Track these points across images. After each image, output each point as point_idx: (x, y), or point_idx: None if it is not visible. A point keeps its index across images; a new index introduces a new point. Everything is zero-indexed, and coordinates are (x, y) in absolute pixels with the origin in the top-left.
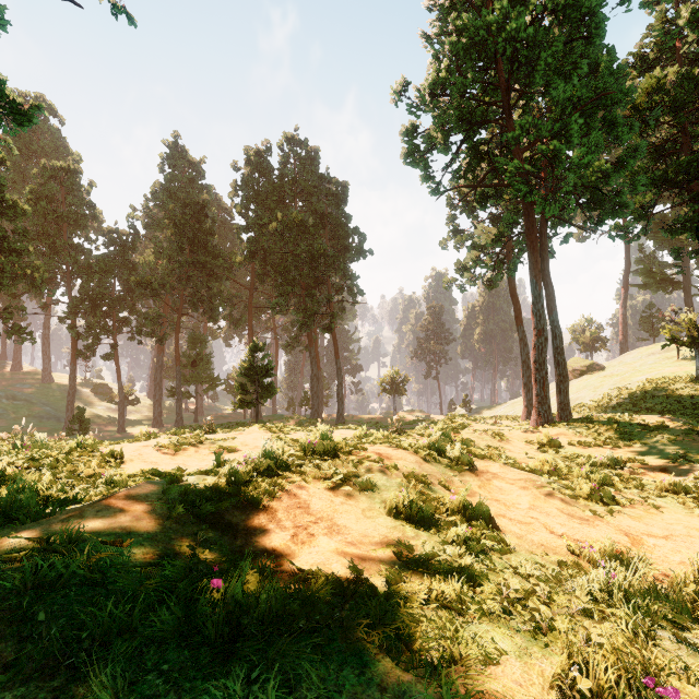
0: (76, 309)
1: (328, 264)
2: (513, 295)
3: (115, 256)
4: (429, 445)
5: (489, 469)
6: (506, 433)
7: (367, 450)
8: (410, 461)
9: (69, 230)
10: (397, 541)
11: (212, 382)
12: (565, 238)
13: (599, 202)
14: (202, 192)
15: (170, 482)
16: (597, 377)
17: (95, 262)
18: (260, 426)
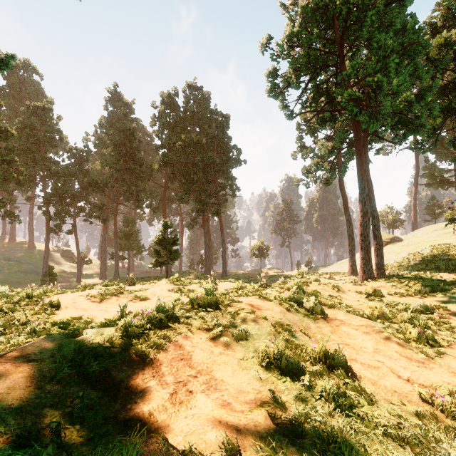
0: (49, 200)
1: (216, 170)
2: (342, 190)
3: (75, 165)
4: (290, 297)
5: (337, 316)
6: (341, 285)
7: (242, 302)
8: (276, 311)
9: (44, 148)
10: (269, 397)
11: (139, 249)
12: (377, 151)
13: (404, 124)
14: (133, 123)
15: (71, 336)
16: (398, 246)
17: (61, 169)
18: (167, 280)
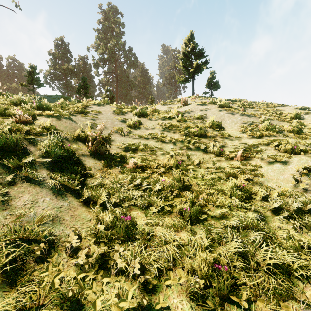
0: None
1: None
2: None
3: None
4: None
5: None
6: None
7: None
8: None
9: None
10: None
11: None
12: None
13: None
14: None
15: None
16: None
17: None
18: None
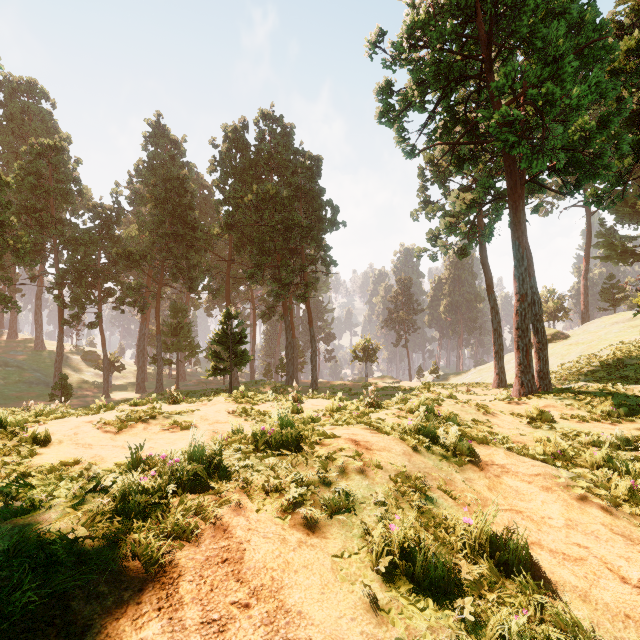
0: (63, 280)
1: (302, 235)
2: (485, 264)
3: (100, 229)
4: (417, 427)
5: (494, 458)
6: (489, 404)
7: (340, 436)
8: (396, 452)
9: (57, 205)
10: None
11: (192, 350)
12: (535, 208)
13: (577, 166)
14: (183, 169)
15: (14, 514)
16: (563, 345)
17: (80, 235)
18: (227, 396)
